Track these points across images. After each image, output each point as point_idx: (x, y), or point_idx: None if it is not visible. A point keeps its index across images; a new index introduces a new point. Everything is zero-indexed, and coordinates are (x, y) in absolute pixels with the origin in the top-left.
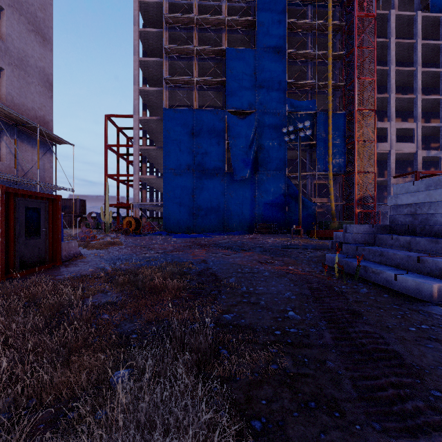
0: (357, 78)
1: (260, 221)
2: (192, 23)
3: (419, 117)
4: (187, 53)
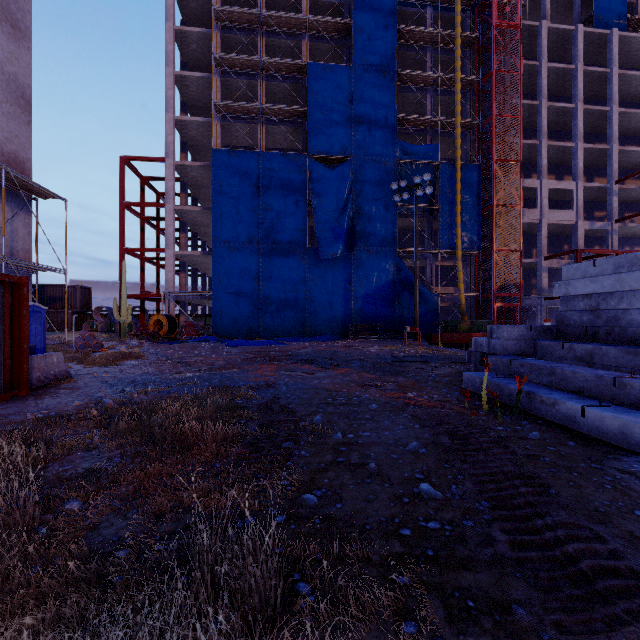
0: (496, 115)
1: (357, 320)
2: (256, 23)
3: (580, 174)
4: (249, 67)
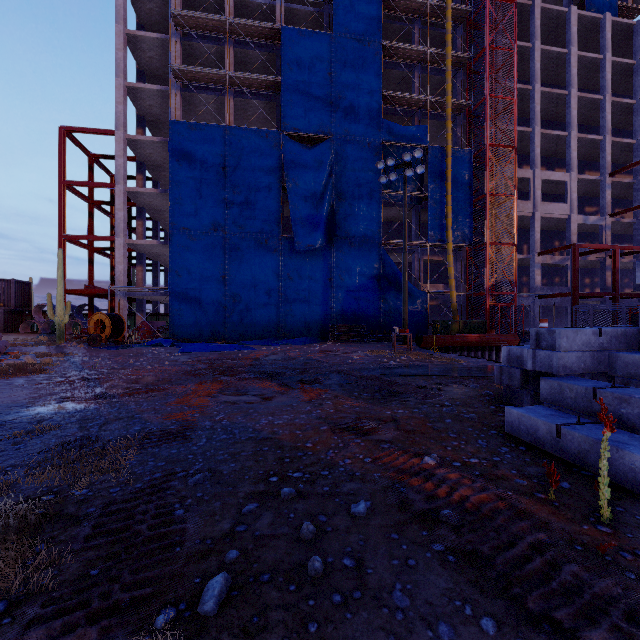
0: (489, 95)
1: (338, 320)
2: None
3: (574, 165)
4: (214, 30)
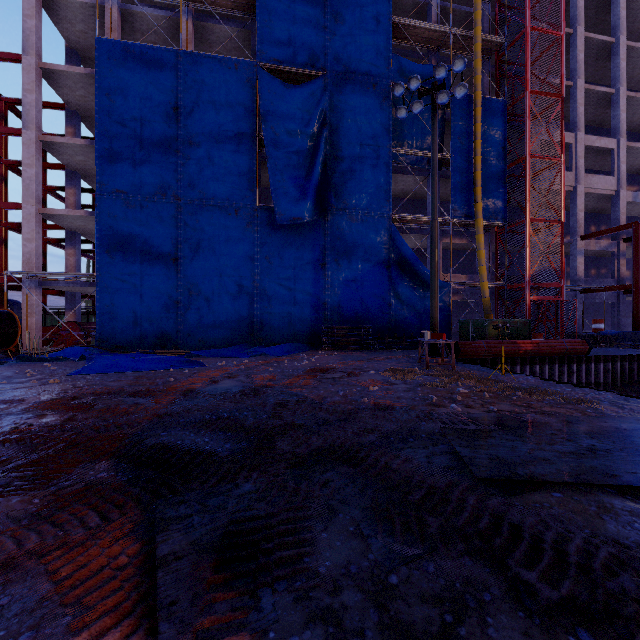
0: (531, 27)
1: (334, 320)
2: None
3: (622, 129)
4: None
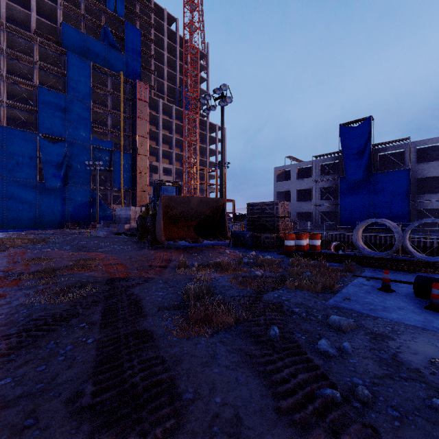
0: (138, 135)
1: (69, 219)
2: (0, 50)
3: (174, 163)
4: None
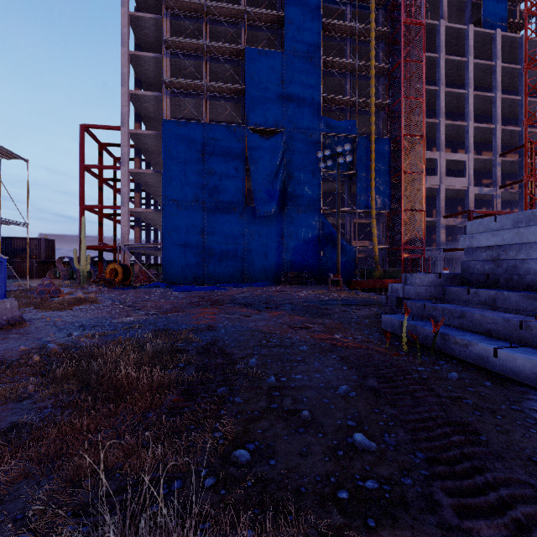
0: (404, 97)
1: (288, 269)
2: (201, 12)
3: (471, 148)
4: (195, 50)
